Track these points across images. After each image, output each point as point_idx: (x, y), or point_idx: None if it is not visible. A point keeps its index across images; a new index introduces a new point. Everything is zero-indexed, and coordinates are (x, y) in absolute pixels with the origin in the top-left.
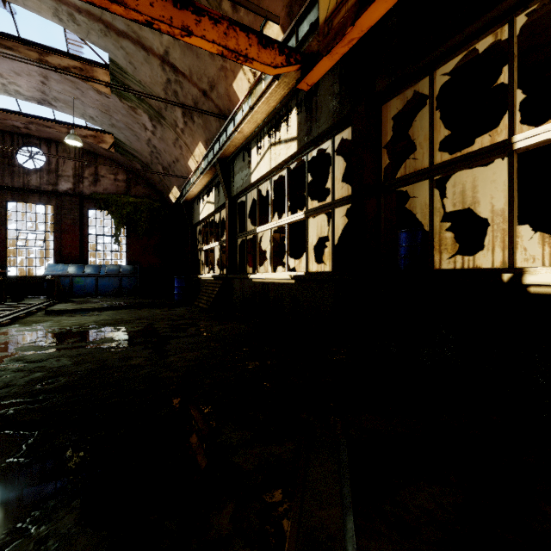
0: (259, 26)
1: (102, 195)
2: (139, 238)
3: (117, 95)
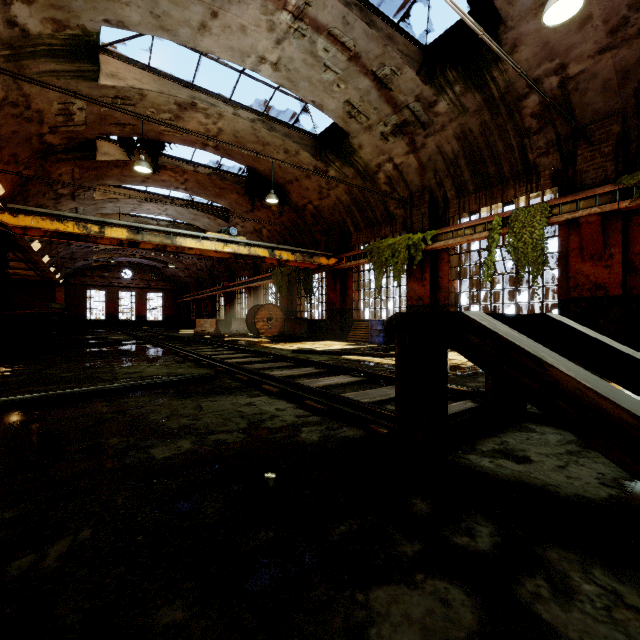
0: None
1: None
2: None
3: None
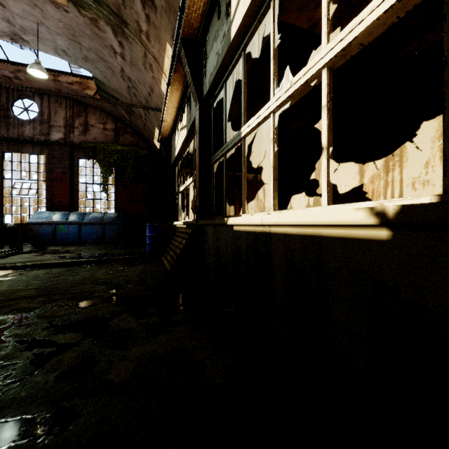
0: None
1: (90, 143)
2: (126, 185)
3: (74, 4)
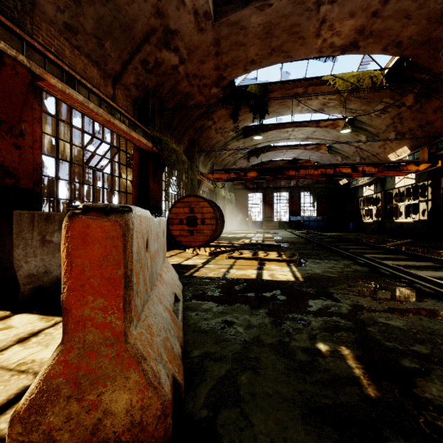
0: (400, 147)
1: (307, 185)
2: (323, 203)
3: (329, 153)
